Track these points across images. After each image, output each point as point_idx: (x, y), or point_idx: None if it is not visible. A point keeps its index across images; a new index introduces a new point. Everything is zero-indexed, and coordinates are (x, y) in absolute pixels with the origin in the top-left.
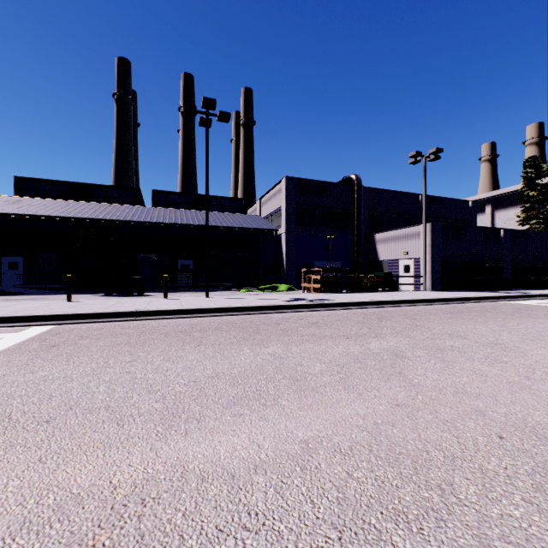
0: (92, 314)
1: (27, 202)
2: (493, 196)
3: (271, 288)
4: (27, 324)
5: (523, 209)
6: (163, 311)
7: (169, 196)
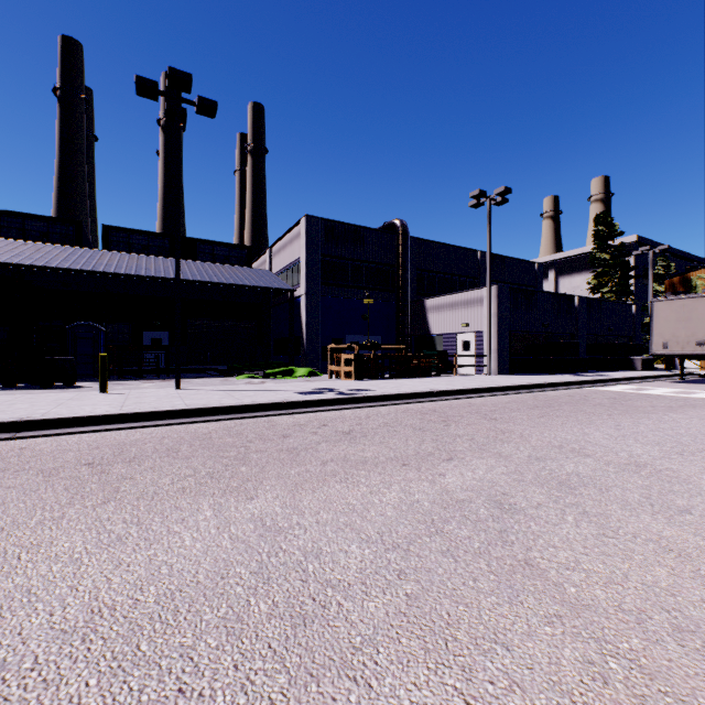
0: None
1: None
2: (557, 259)
3: (284, 372)
4: None
5: (594, 274)
6: (77, 418)
7: (132, 236)
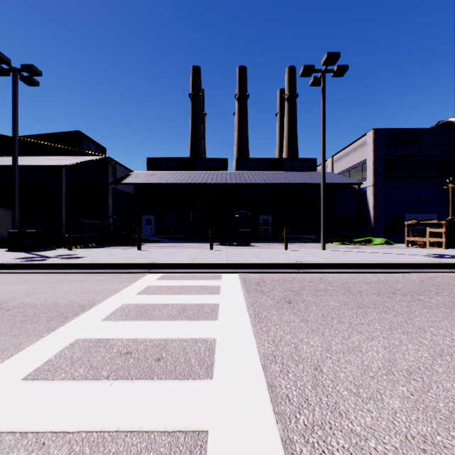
0: (260, 264)
1: (158, 175)
2: None
3: (365, 241)
4: (215, 271)
5: None
6: (321, 264)
7: (250, 162)
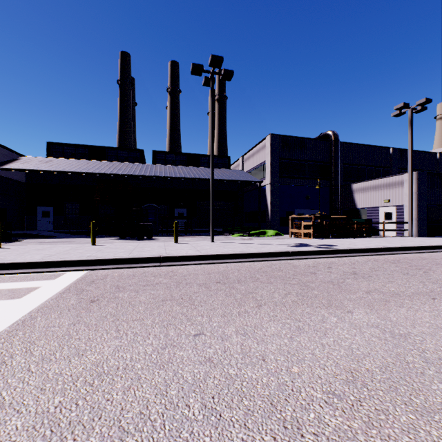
0: (119, 259)
1: (57, 161)
2: None
3: (260, 233)
4: (61, 269)
5: None
6: (185, 256)
7: (167, 155)
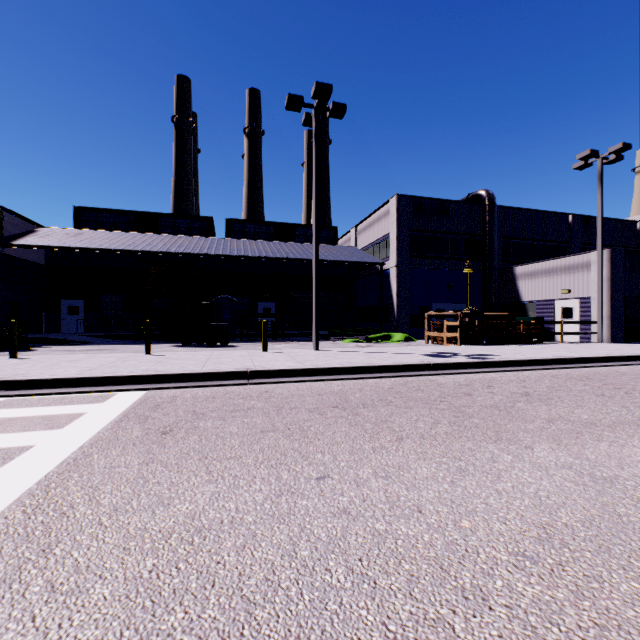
0: (190, 375)
1: (89, 235)
2: None
3: (382, 337)
4: (110, 388)
5: None
6: (282, 370)
7: (246, 226)
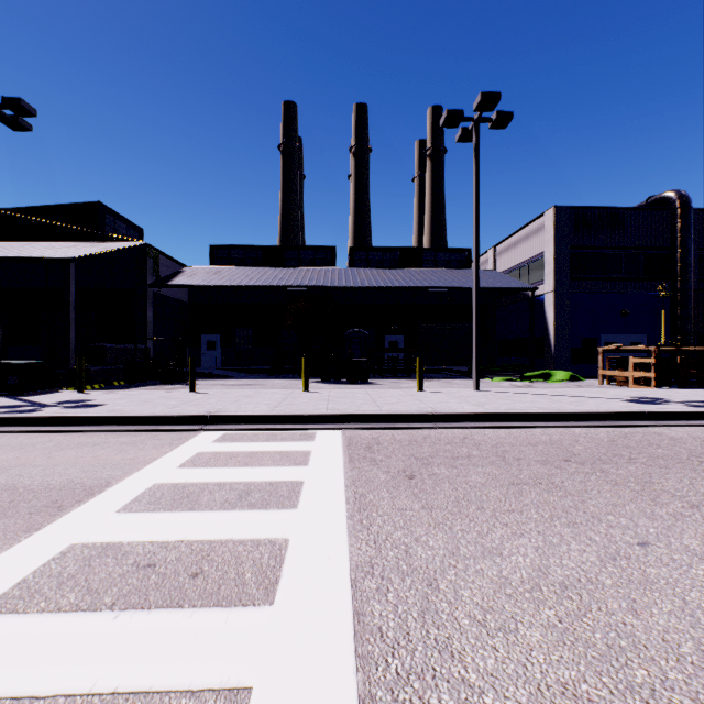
0: (376, 416)
1: (227, 272)
2: None
3: (540, 375)
4: (307, 426)
5: None
6: (468, 414)
7: (370, 253)
